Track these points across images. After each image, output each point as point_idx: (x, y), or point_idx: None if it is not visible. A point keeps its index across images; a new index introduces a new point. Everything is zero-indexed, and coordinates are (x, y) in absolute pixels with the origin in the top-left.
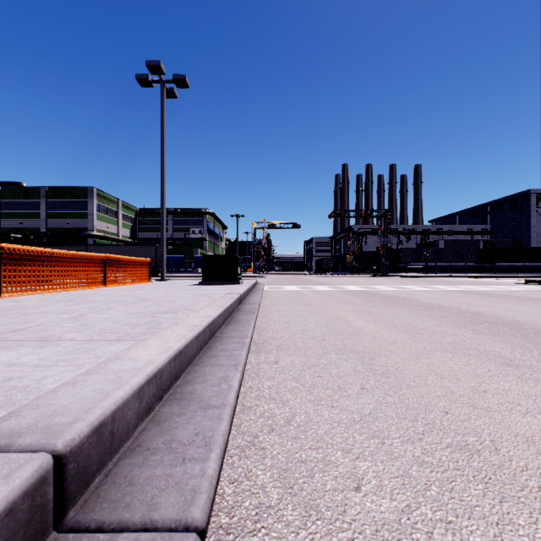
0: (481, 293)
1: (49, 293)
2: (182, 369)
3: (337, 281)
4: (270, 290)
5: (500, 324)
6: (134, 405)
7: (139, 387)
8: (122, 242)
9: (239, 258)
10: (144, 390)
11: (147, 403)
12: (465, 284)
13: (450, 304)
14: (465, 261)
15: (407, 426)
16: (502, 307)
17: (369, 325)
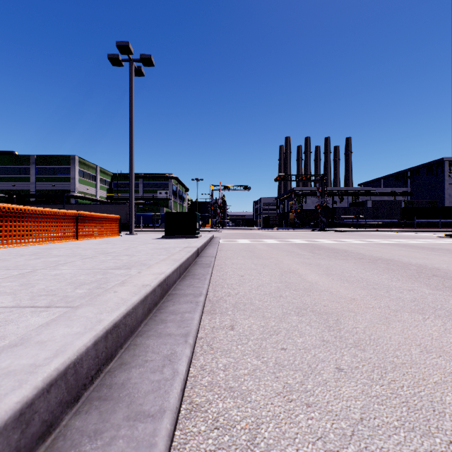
0: (413, 246)
1: (20, 247)
2: (118, 345)
3: (283, 235)
4: (225, 243)
5: (449, 277)
6: (6, 442)
7: (19, 408)
8: (99, 202)
9: (198, 215)
10: (34, 406)
11: (43, 422)
12: (394, 237)
13: (390, 257)
14: (389, 218)
15: (424, 448)
16: (440, 259)
17: (322, 278)
